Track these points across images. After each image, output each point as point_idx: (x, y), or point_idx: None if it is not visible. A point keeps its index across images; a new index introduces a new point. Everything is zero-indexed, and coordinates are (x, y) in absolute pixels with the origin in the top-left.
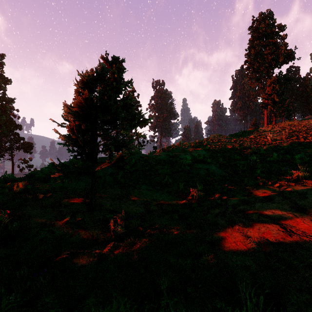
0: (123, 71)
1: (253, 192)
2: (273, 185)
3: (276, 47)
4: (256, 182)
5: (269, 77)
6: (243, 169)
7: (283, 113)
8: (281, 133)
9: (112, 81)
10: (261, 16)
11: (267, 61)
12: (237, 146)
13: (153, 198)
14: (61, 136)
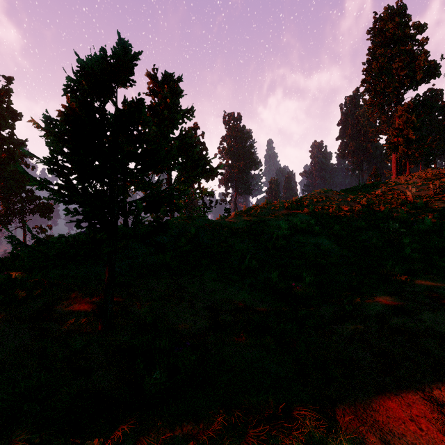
0: (180, 95)
1: (407, 287)
2: (441, 275)
3: (410, 57)
4: (407, 268)
5: (399, 103)
6: (376, 245)
7: (421, 158)
8: (425, 186)
9: (162, 109)
10: (388, 12)
11: (397, 79)
12: (357, 206)
13: (225, 297)
14: (33, 181)
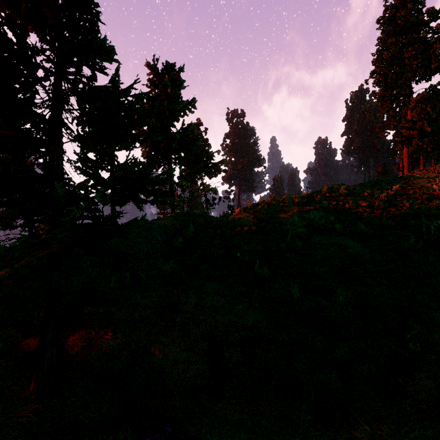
0: (181, 86)
1: None
2: None
3: (424, 46)
4: None
5: (412, 95)
6: (416, 248)
7: (433, 152)
8: None
9: (162, 100)
10: None
11: (409, 68)
12: (377, 202)
13: (230, 318)
14: None
